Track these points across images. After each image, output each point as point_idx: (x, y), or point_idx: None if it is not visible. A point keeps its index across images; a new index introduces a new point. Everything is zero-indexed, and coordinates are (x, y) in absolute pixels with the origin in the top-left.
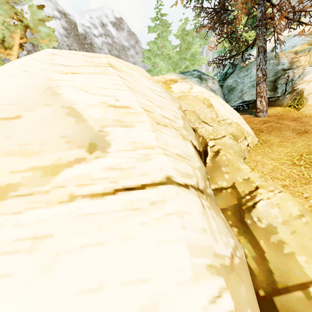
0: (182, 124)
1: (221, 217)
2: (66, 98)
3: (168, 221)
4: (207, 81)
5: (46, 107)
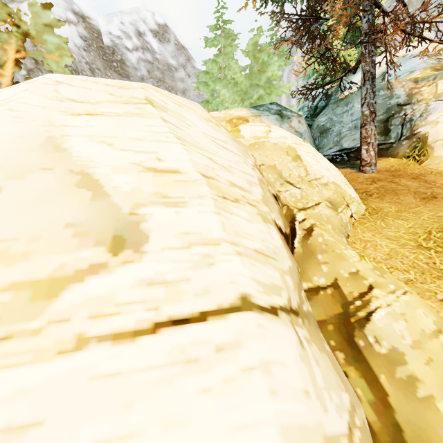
0: (260, 194)
1: (326, 352)
2: (77, 157)
3: (247, 383)
4: (291, 120)
5: (43, 173)
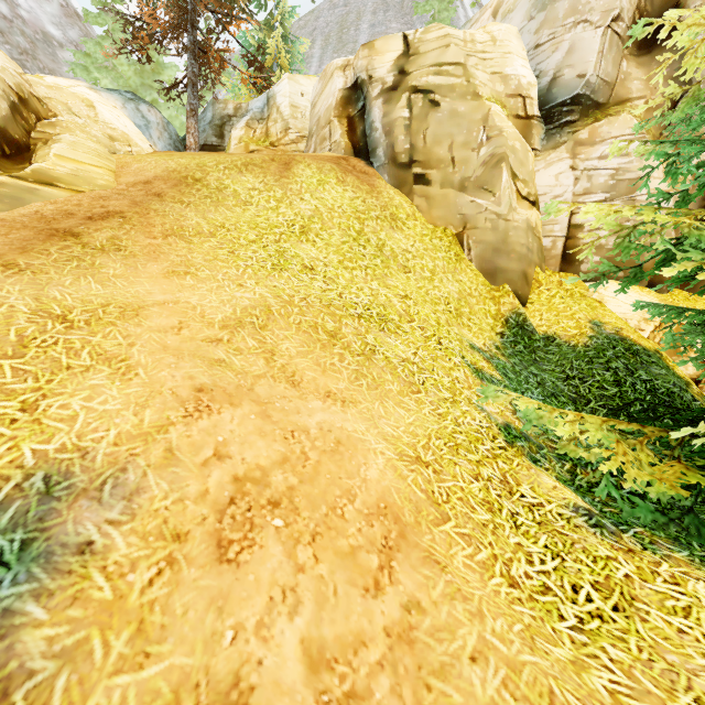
0: None
1: None
2: None
3: None
4: (140, 107)
5: None
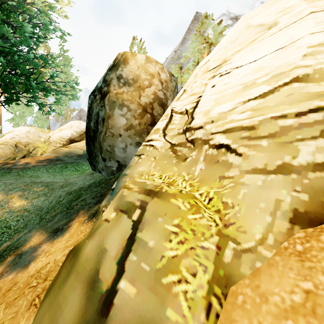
0: None
1: None
2: (255, 24)
3: (306, 22)
4: None
5: (247, 31)
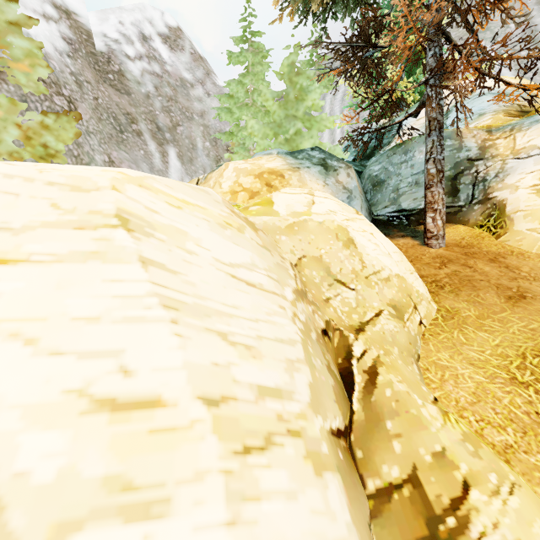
0: (308, 387)
1: None
2: None
3: None
4: (338, 172)
5: None
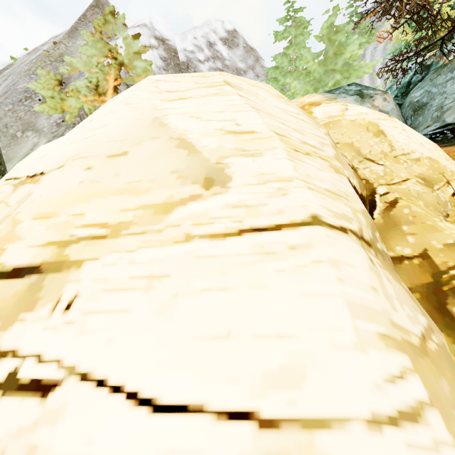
0: (333, 153)
1: (401, 285)
2: (175, 129)
3: (317, 269)
4: (374, 98)
5: (153, 141)
